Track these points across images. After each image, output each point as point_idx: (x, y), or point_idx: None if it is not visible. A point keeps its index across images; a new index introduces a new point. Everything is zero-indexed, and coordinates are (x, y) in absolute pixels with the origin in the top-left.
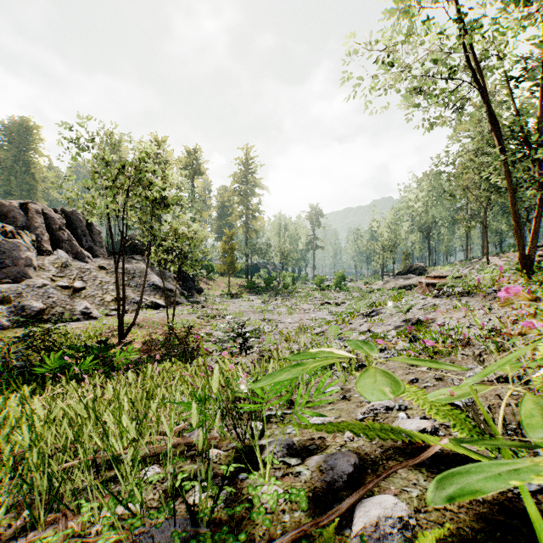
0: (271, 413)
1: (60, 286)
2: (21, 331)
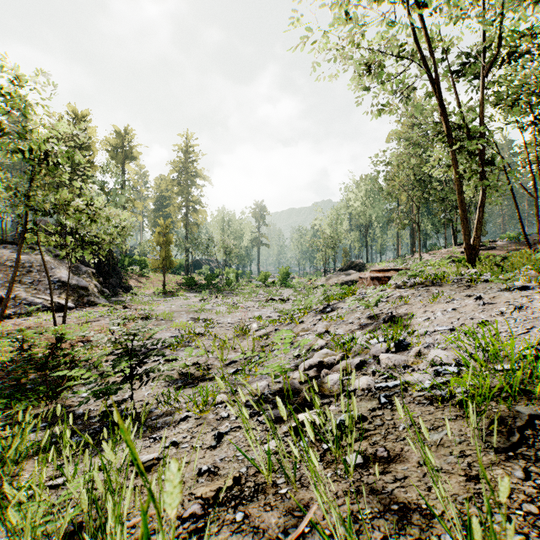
0: None
1: None
2: None
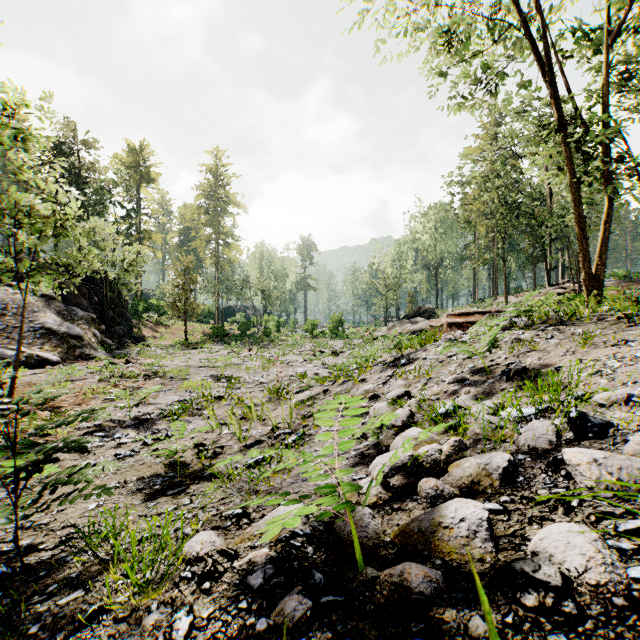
0: None
1: None
2: None
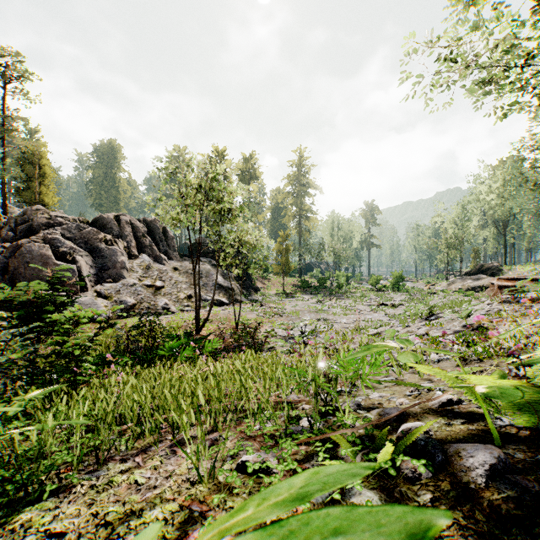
0: (341, 390)
1: (146, 285)
2: (121, 321)
